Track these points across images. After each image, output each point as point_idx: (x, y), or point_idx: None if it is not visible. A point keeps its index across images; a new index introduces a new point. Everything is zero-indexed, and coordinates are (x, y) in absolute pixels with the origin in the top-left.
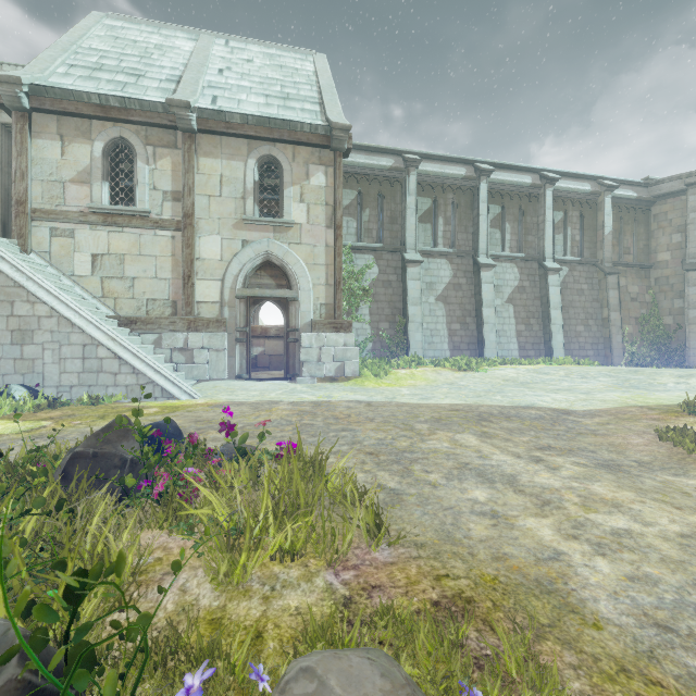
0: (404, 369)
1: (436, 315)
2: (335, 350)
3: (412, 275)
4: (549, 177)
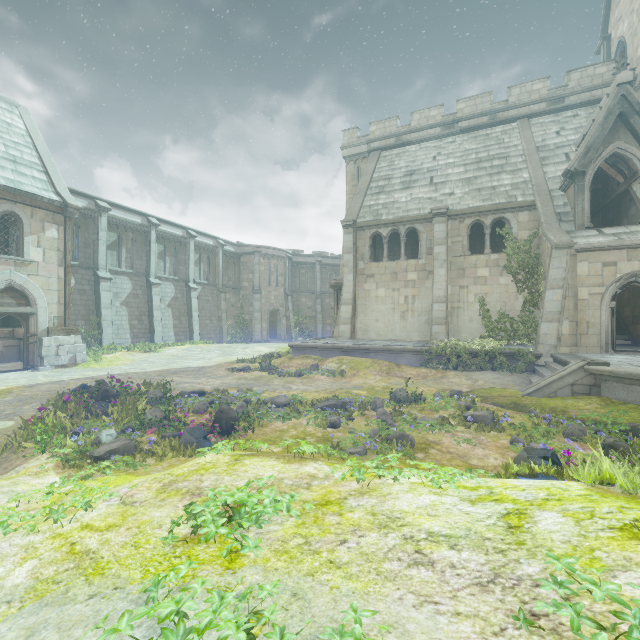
0: (107, 354)
1: (121, 315)
2: (69, 347)
3: (105, 288)
4: (192, 235)
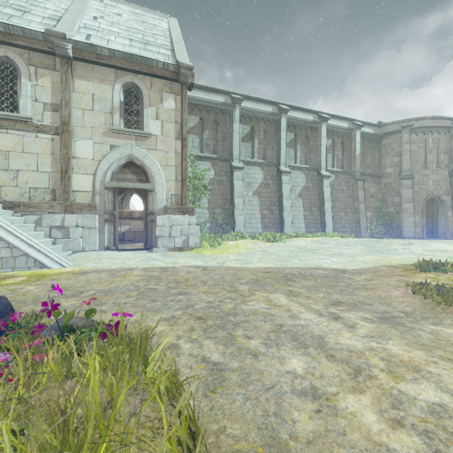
0: (231, 241)
1: (253, 204)
2: (182, 228)
3: (237, 177)
4: (324, 117)
